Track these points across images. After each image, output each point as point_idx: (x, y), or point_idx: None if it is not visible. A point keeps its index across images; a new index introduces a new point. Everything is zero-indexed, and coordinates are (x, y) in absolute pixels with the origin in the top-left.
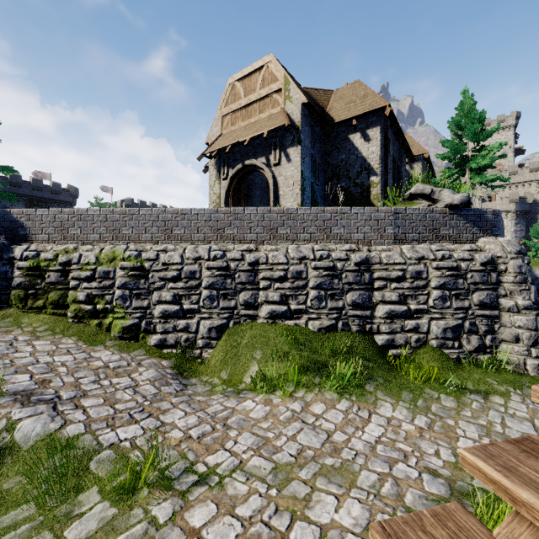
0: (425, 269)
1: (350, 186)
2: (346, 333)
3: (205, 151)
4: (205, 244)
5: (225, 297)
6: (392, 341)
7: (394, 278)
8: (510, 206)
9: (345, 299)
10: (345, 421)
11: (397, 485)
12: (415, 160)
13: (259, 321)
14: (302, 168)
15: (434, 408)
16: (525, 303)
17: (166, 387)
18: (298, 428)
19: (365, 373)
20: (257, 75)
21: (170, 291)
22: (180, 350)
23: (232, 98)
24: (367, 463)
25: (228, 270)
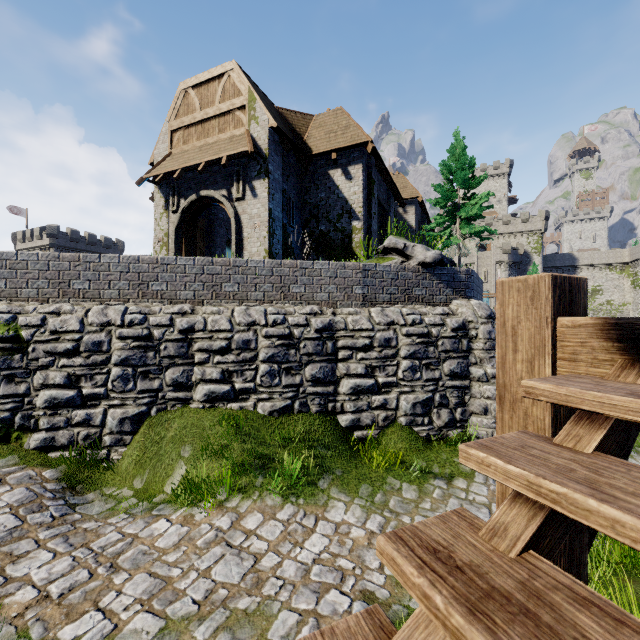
0: (395, 335)
1: (331, 230)
2: (304, 416)
3: (148, 173)
4: (119, 304)
5: (145, 376)
6: (357, 421)
7: (361, 347)
8: (504, 257)
9: (304, 373)
10: (283, 535)
11: (318, 628)
12: (405, 204)
13: (193, 405)
14: (271, 205)
15: (392, 503)
16: (493, 372)
17: (36, 515)
18: (218, 555)
19: (317, 467)
20: (216, 84)
21: (62, 371)
22: (77, 452)
23: (184, 108)
24: (291, 598)
25: (151, 340)
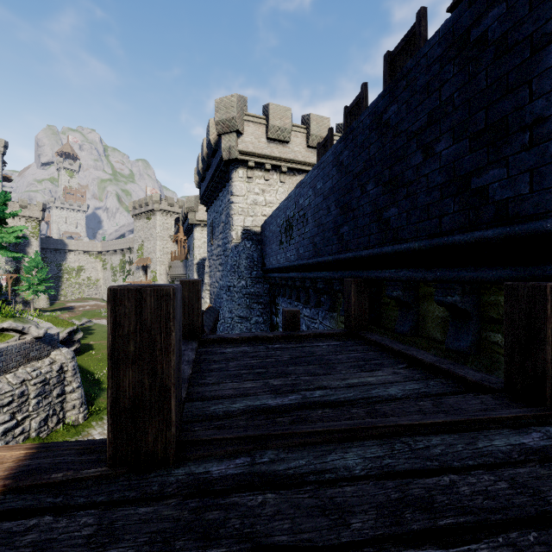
0: (27, 388)
1: None
2: None
3: None
4: None
5: None
6: None
7: (7, 404)
8: None
9: None
10: None
11: None
12: None
13: None
14: None
15: None
16: (77, 385)
17: None
18: None
19: None
20: None
21: None
22: None
23: None
24: None
25: None
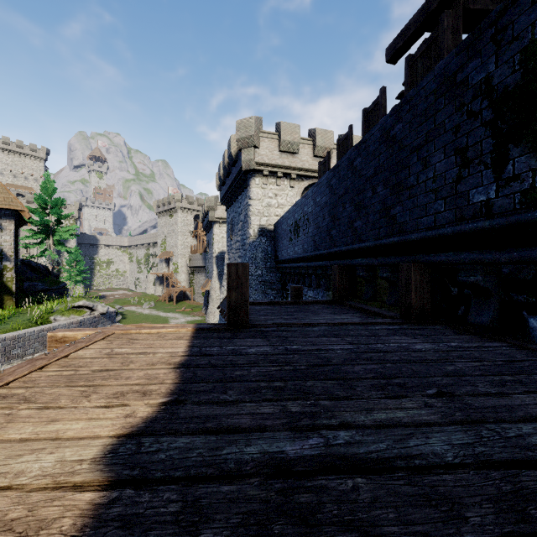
0: None
1: None
2: None
3: None
4: None
5: None
6: None
7: None
8: None
9: None
10: None
11: None
12: None
13: None
14: None
15: None
16: None
17: None
18: None
19: None
20: None
21: None
22: None
23: None
24: None
25: None
